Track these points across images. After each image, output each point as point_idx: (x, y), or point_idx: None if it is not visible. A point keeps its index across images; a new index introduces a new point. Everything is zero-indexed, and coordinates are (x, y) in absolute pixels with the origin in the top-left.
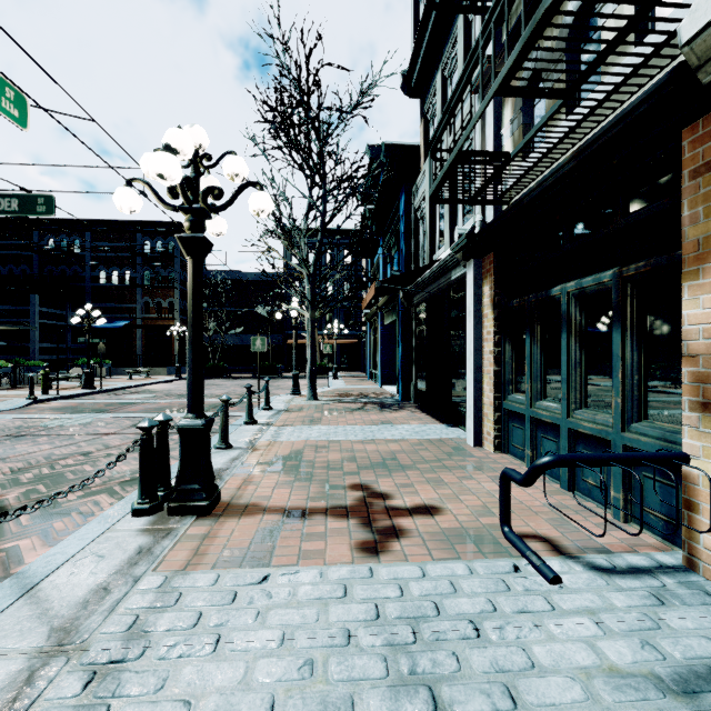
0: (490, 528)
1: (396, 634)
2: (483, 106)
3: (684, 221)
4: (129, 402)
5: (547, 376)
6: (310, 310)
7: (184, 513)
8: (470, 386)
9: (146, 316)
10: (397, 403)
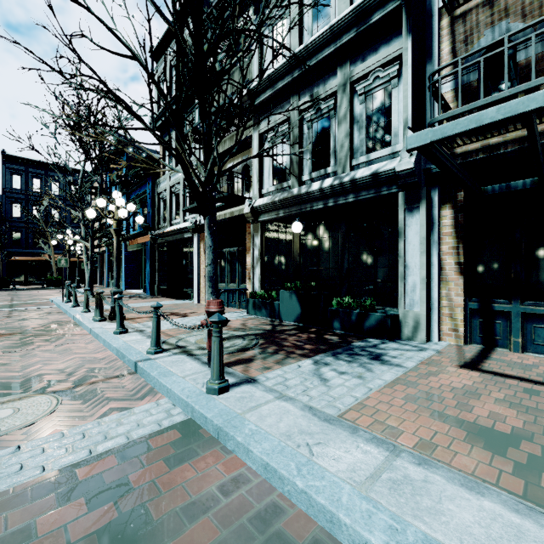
0: None
1: (198, 320)
2: None
3: (247, 242)
4: None
5: (222, 276)
6: (91, 242)
7: None
8: (196, 281)
9: None
10: (148, 296)
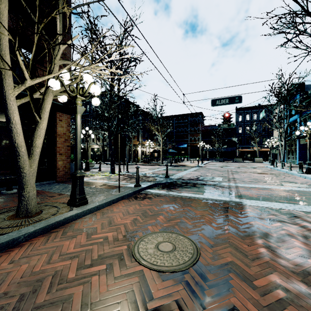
0: None
1: None
2: None
3: None
4: (224, 166)
5: None
6: (284, 141)
7: (309, 174)
8: None
9: (190, 142)
10: None
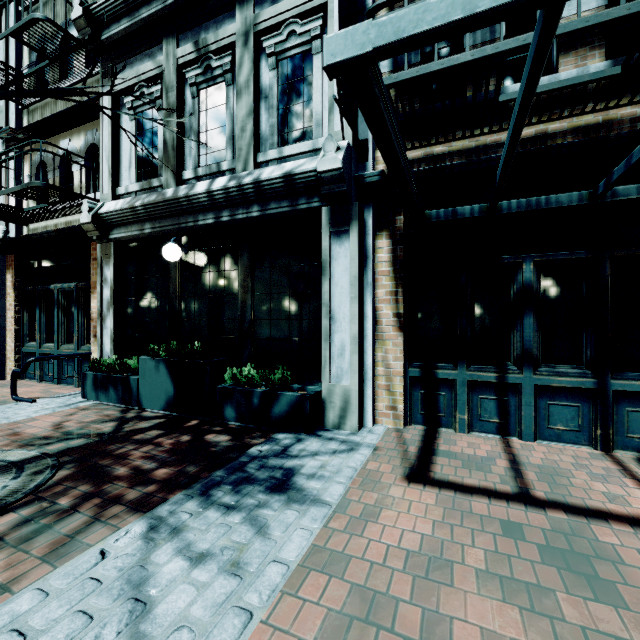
0: (6, 401)
1: None
2: (2, 193)
3: (91, 274)
4: None
5: (50, 330)
6: None
7: None
8: None
9: None
10: None
